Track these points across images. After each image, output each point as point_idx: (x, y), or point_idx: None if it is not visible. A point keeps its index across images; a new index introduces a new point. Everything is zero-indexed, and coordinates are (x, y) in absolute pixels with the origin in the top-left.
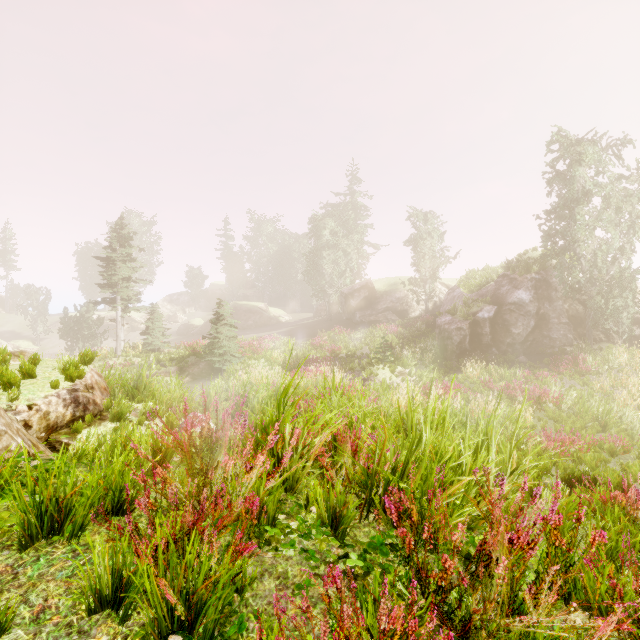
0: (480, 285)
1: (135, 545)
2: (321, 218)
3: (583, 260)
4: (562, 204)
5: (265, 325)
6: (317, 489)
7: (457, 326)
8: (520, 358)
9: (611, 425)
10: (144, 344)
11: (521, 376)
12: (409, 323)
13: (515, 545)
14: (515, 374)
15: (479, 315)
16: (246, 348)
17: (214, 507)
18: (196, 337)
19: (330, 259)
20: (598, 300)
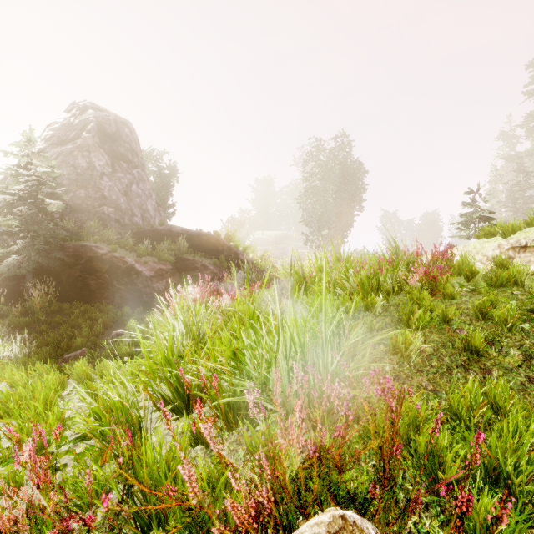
0: None
1: None
2: None
3: None
4: None
5: None
6: None
7: None
8: None
9: None
10: None
11: None
12: None
13: None
14: None
15: None
16: None
17: None
18: None
19: None
20: None
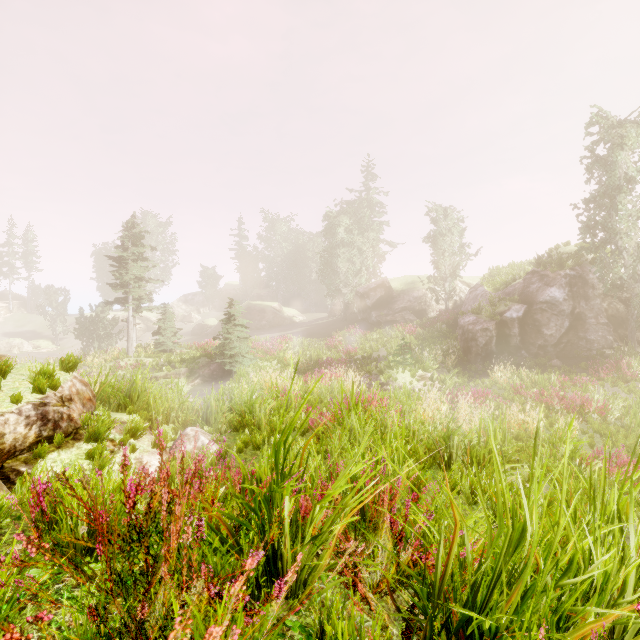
0: (506, 283)
1: None
2: (336, 215)
3: (625, 254)
4: (601, 193)
5: (279, 325)
6: (337, 605)
7: (482, 327)
8: (553, 362)
9: None
10: (156, 344)
11: (557, 382)
12: (428, 323)
13: None
14: (549, 379)
15: (507, 315)
16: (259, 349)
17: None
18: (210, 337)
19: (345, 257)
20: None
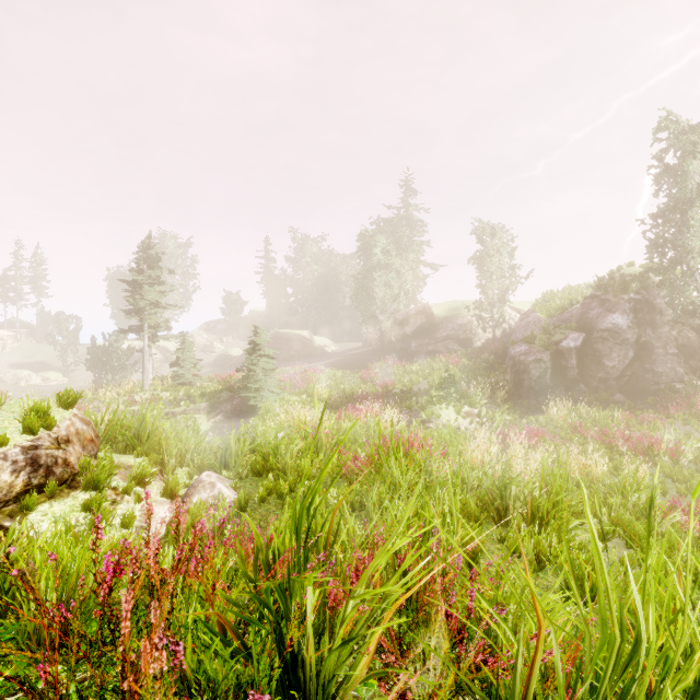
0: (562, 308)
1: None
2: (371, 235)
3: (698, 276)
4: (670, 207)
5: (309, 356)
6: None
7: (536, 357)
8: (616, 397)
9: None
10: (174, 377)
11: (621, 420)
12: (474, 354)
13: None
14: (612, 417)
15: (563, 344)
16: (286, 382)
17: None
18: (234, 369)
19: (382, 281)
20: None
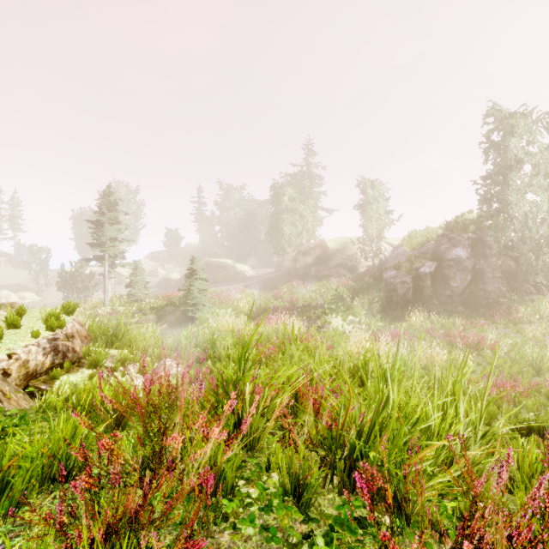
0: (421, 244)
1: (66, 539)
2: (281, 186)
3: (515, 221)
4: (496, 171)
5: (233, 279)
6: (278, 450)
7: (401, 280)
8: (458, 308)
9: (545, 370)
10: (128, 295)
11: (460, 325)
12: (358, 277)
13: (515, 543)
14: (454, 323)
15: (421, 270)
16: (216, 299)
17: (170, 472)
18: (173, 289)
19: (289, 222)
20: (529, 257)
